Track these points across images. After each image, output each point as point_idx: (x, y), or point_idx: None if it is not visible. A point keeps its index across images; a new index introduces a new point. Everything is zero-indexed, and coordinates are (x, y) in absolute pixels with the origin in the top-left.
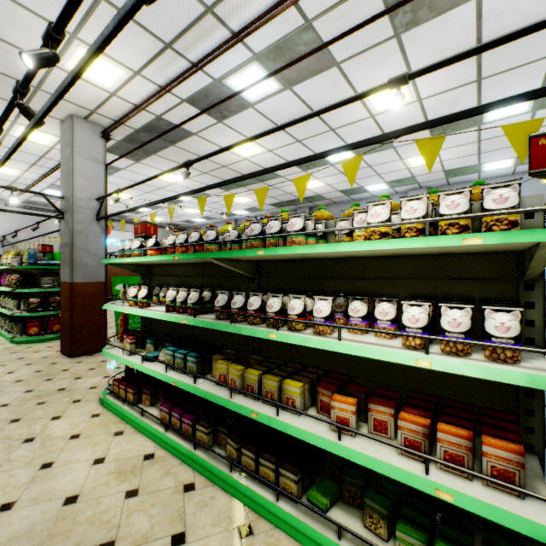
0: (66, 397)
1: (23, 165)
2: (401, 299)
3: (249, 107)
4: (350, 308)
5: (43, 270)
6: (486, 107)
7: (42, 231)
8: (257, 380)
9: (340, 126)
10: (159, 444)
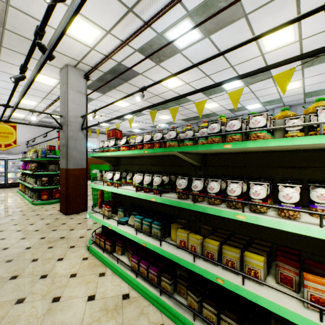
0: (65, 243)
1: (38, 99)
2: None
3: (178, 52)
4: (314, 194)
5: (50, 161)
6: None
7: (48, 138)
8: (217, 249)
9: (238, 63)
10: (131, 285)
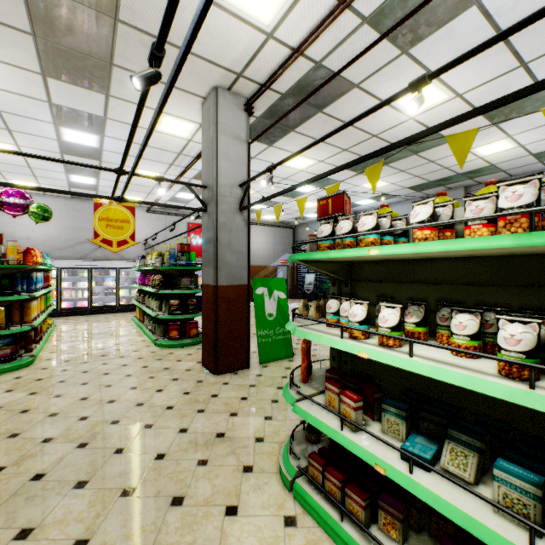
0: (231, 454)
1: (162, 167)
2: None
3: (472, 4)
4: None
5: (182, 271)
6: None
7: (173, 234)
8: None
9: None
10: None
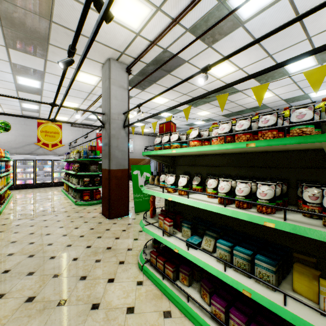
0: (113, 256)
1: (80, 100)
2: None
3: (239, 26)
4: None
5: (91, 161)
6: None
7: (87, 140)
8: None
9: (319, 32)
10: None
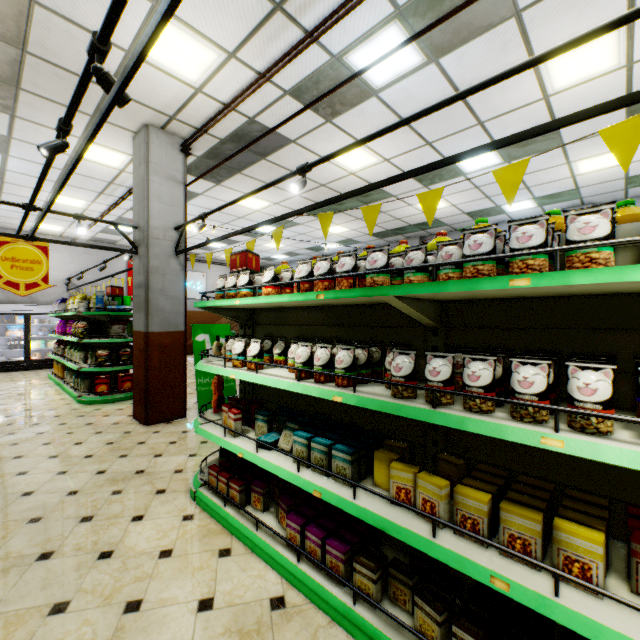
0: (147, 484)
1: (90, 195)
2: None
3: (372, 95)
4: None
5: (112, 317)
6: None
7: (108, 273)
8: (486, 511)
9: (493, 117)
10: (287, 578)
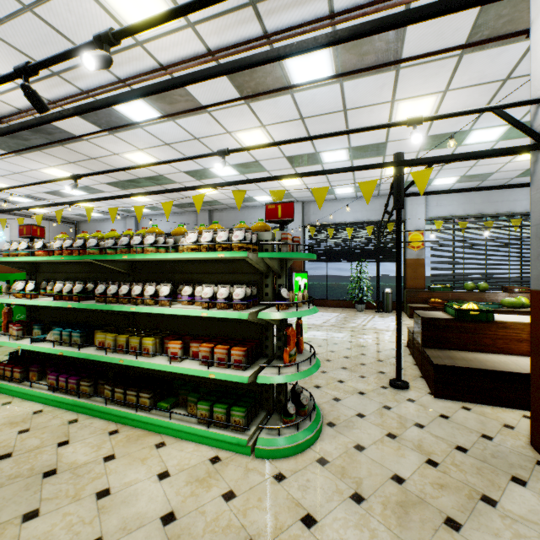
0: None
1: None
2: (203, 284)
3: (139, 127)
4: (183, 290)
5: None
6: (263, 179)
7: None
8: (126, 340)
9: None
10: (47, 404)
